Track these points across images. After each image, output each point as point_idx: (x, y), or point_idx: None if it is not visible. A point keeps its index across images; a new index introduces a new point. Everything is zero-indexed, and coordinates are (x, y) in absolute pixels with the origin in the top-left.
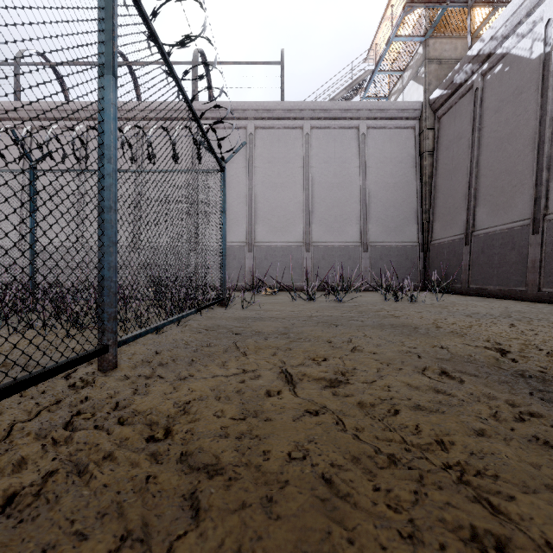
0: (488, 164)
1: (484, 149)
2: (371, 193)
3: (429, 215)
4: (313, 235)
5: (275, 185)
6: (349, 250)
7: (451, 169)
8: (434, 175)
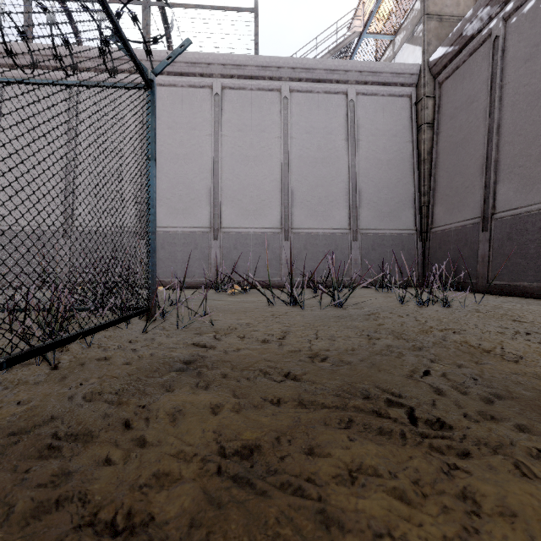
0: (516, 128)
1: (508, 110)
2: (361, 171)
3: (428, 198)
4: (293, 220)
5: (246, 158)
6: (336, 238)
7: (458, 141)
8: (434, 151)
